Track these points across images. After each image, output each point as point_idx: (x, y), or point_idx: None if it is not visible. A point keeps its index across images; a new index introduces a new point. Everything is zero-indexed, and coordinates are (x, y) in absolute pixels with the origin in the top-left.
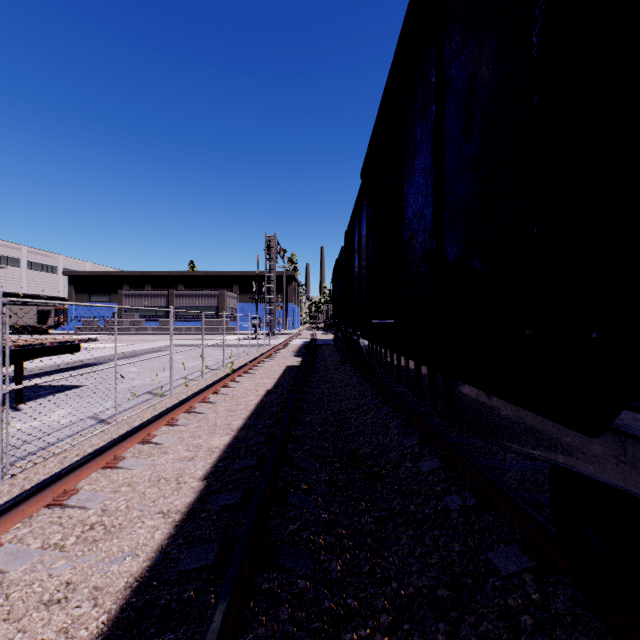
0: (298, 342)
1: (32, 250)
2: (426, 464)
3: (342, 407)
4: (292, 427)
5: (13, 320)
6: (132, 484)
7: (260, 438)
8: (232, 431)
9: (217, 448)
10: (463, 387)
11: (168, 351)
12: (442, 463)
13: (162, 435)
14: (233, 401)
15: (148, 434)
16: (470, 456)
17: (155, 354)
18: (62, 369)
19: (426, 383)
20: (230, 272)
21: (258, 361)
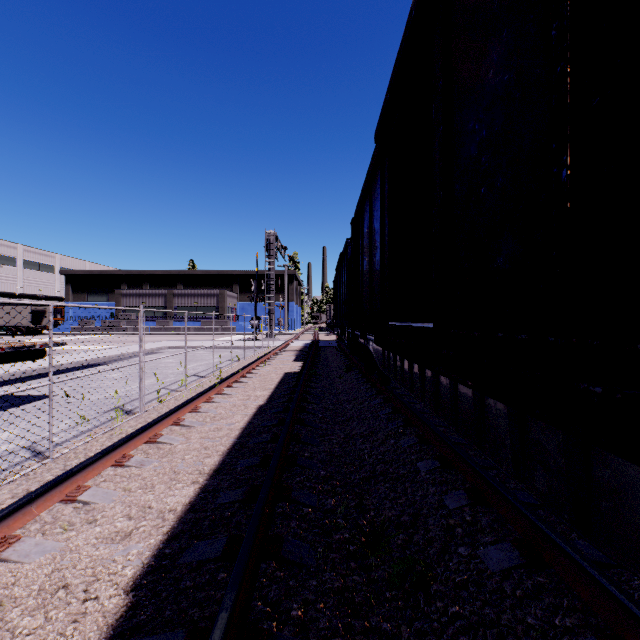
0: (299, 344)
1: (29, 249)
2: (493, 554)
3: (351, 432)
4: (285, 470)
5: (6, 320)
6: (6, 602)
7: (237, 492)
8: (201, 476)
9: (172, 512)
10: (635, 472)
11: (160, 353)
12: (521, 556)
13: (101, 485)
14: (214, 423)
15: (76, 487)
16: (577, 554)
17: (146, 357)
18: (37, 375)
19: (501, 429)
20: (230, 271)
21: (253, 367)
